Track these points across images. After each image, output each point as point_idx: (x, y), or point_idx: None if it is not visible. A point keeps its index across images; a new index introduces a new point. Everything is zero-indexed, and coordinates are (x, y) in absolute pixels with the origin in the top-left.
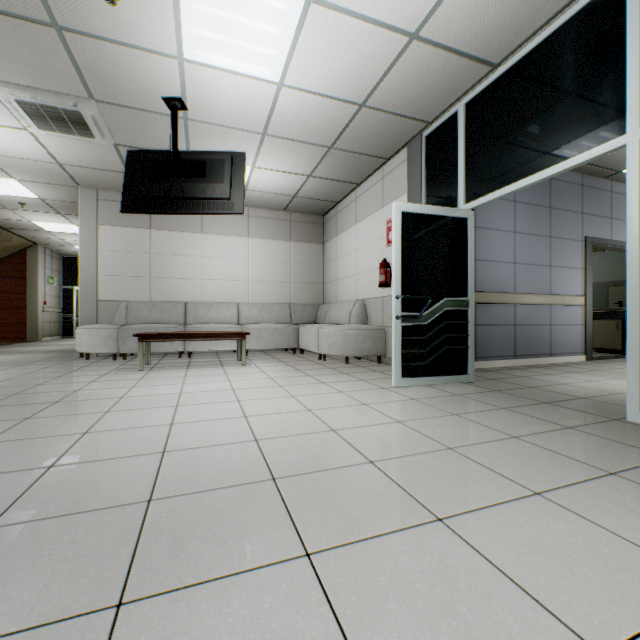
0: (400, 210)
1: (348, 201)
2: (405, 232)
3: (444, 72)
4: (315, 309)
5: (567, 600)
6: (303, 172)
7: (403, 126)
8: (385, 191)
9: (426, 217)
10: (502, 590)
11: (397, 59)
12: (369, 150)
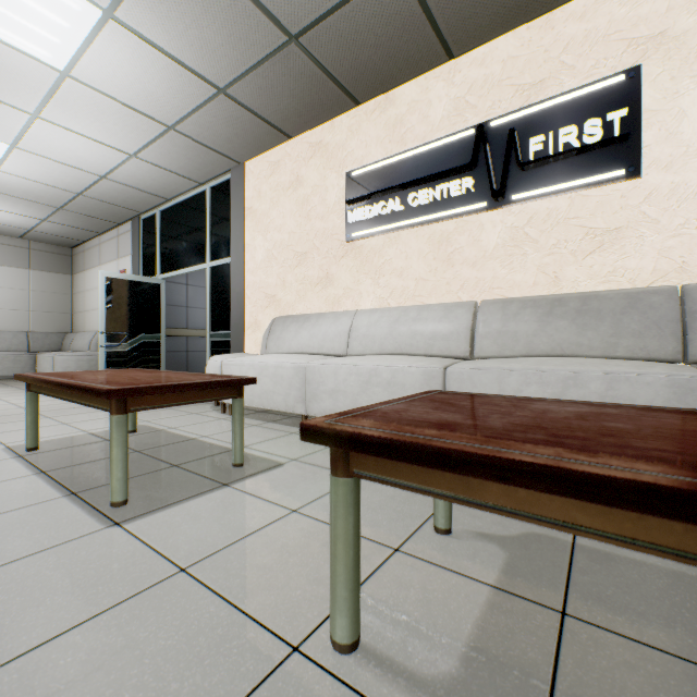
0: (105, 276)
1: (94, 243)
2: (110, 290)
3: (136, 194)
4: (62, 337)
5: (71, 421)
6: (36, 217)
7: (122, 210)
8: (120, 247)
9: (128, 281)
10: (52, 422)
11: (98, 182)
12: (100, 216)
